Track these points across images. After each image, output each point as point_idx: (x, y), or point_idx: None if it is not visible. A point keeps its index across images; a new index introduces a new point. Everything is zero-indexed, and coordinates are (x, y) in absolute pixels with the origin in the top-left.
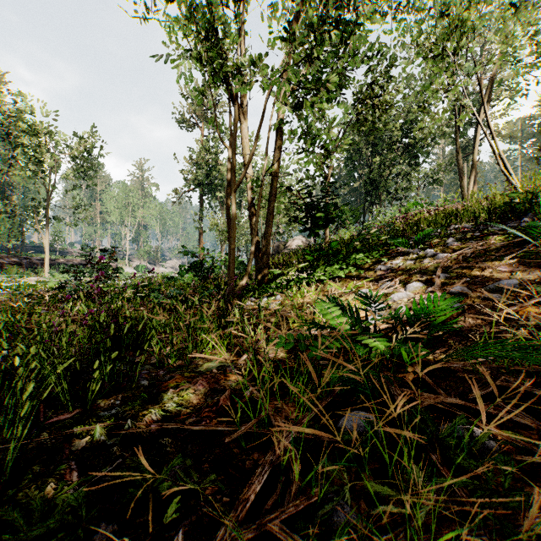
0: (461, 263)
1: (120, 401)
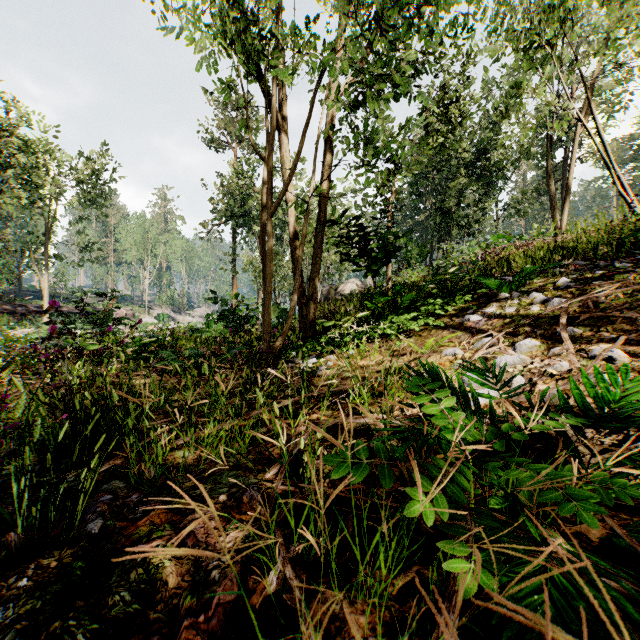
0: (594, 312)
1: (27, 582)
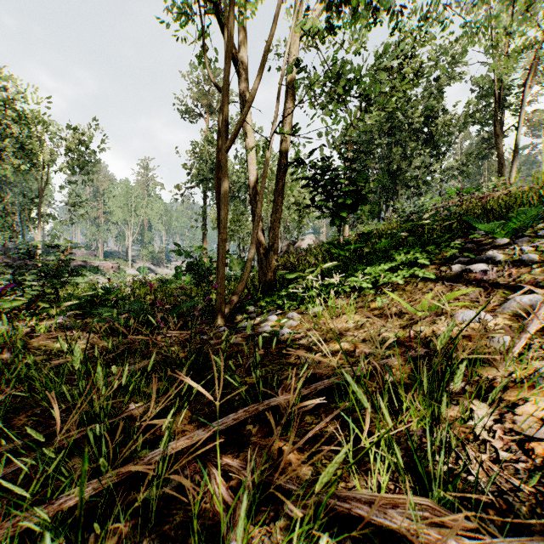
0: None
1: None
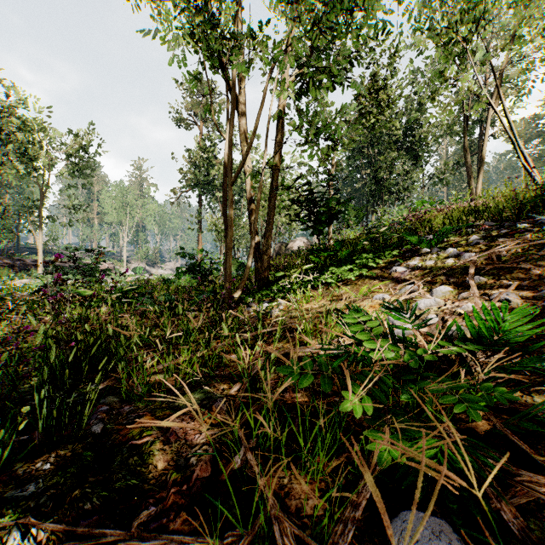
0: (497, 263)
1: (50, 466)
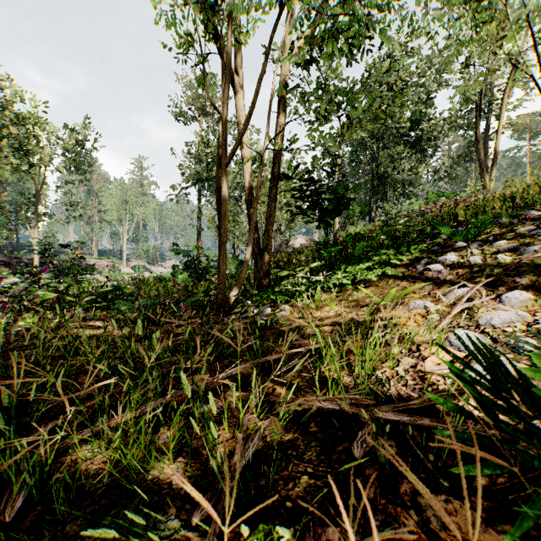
0: None
1: None
